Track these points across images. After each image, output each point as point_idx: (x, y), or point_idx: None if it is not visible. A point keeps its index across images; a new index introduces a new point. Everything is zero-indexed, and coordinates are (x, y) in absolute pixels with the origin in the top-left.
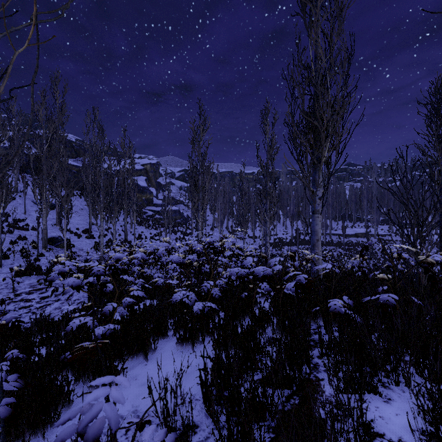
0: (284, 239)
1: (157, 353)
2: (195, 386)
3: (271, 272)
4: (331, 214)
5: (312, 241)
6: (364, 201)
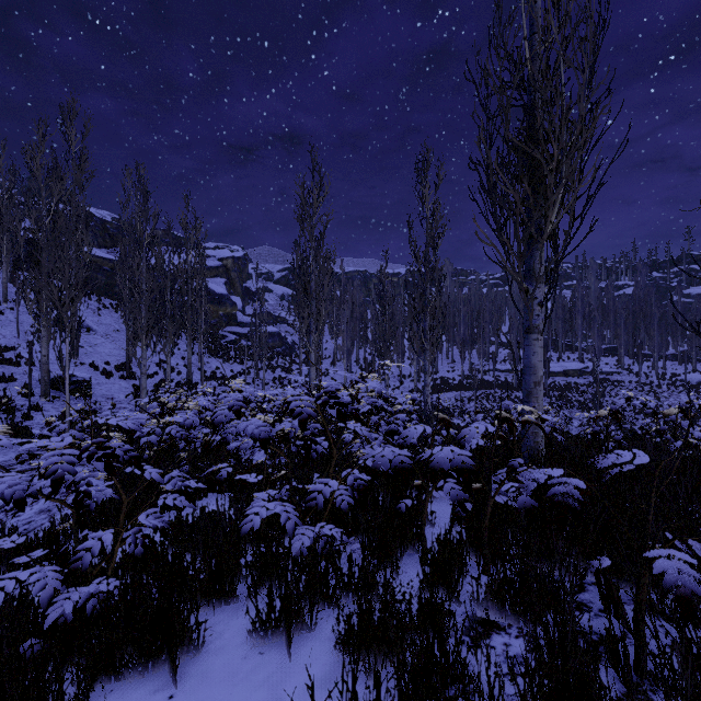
0: (450, 380)
1: (204, 655)
2: None
3: (470, 460)
4: None
5: (525, 385)
6: (577, 318)
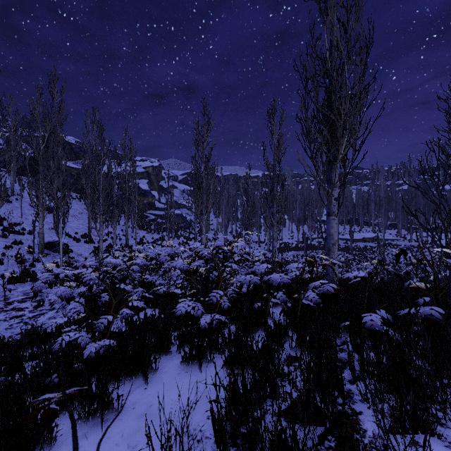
0: (290, 244)
1: (158, 374)
2: (205, 418)
3: (289, 280)
4: (338, 218)
5: (327, 245)
6: (371, 205)
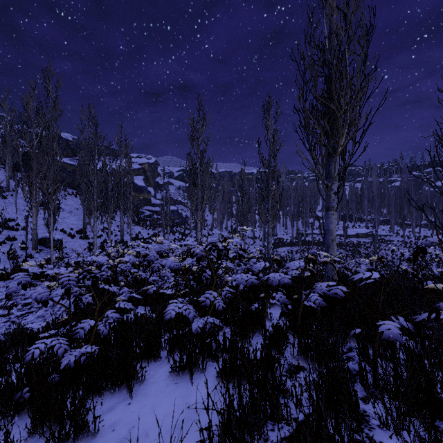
0: (285, 240)
1: (145, 385)
2: None
3: (289, 280)
4: None
5: (326, 241)
6: (365, 201)
